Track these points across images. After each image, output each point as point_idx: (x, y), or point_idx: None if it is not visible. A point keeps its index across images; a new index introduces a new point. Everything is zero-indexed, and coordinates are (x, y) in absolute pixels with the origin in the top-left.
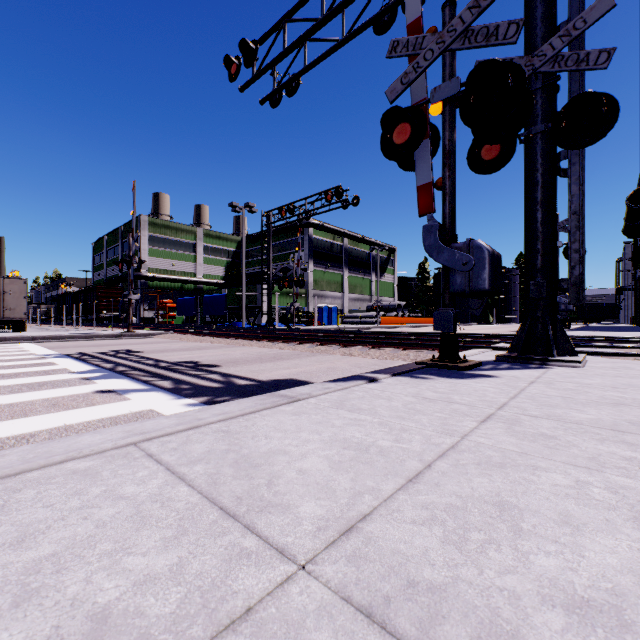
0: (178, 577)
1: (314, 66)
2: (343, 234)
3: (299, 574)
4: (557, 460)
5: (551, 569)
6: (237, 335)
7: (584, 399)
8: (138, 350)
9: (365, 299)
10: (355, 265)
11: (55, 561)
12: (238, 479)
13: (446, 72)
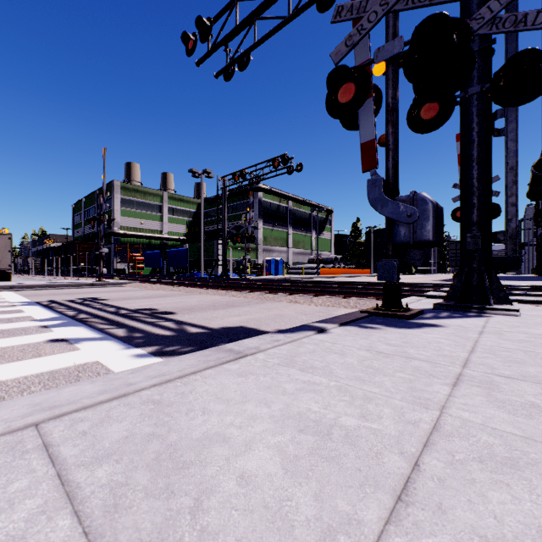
0: None
1: (263, 42)
2: (288, 197)
3: None
4: None
5: None
6: (195, 284)
7: None
8: (104, 298)
9: (307, 253)
10: (298, 224)
11: None
12: (151, 497)
13: (389, 33)
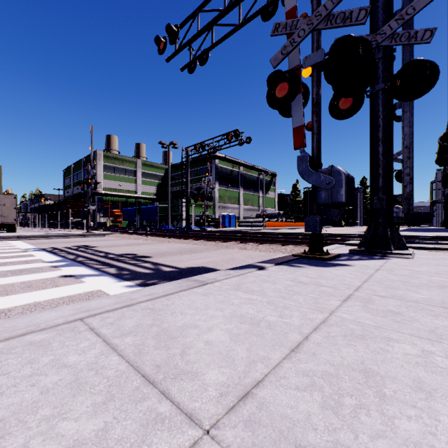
0: (102, 442)
1: (219, 43)
2: (239, 164)
3: (204, 439)
4: (405, 332)
5: (414, 433)
6: (164, 235)
7: (417, 283)
8: (94, 245)
9: (255, 209)
10: (248, 185)
11: (1, 426)
12: (158, 349)
13: (314, 45)
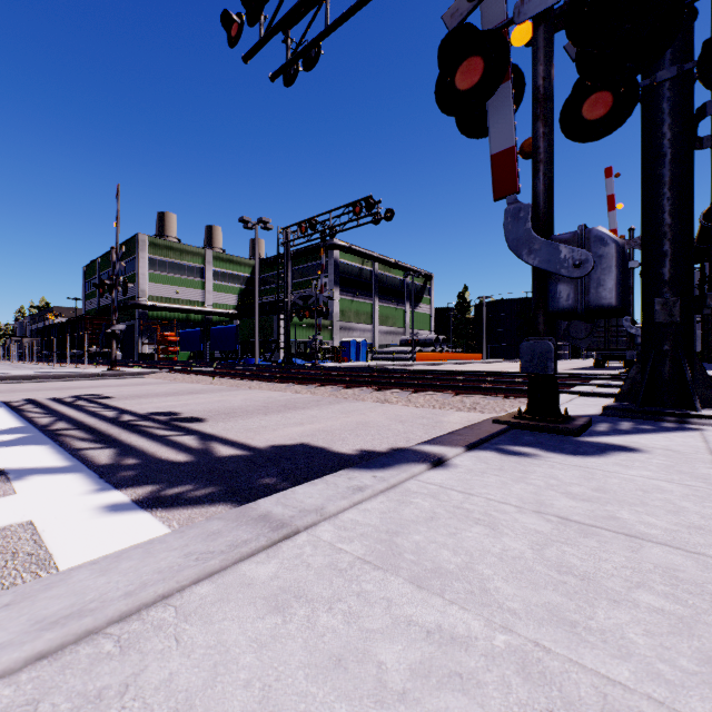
0: None
1: (339, 25)
2: (373, 258)
3: None
4: None
5: None
6: (244, 374)
7: None
8: (109, 395)
9: (398, 332)
10: (387, 293)
11: None
12: None
13: None
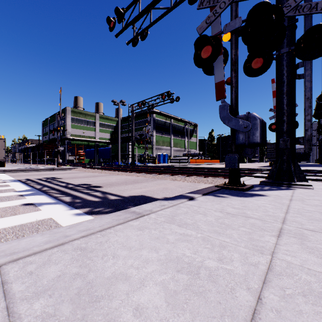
0: None
1: (155, 23)
2: (171, 117)
3: None
4: None
5: None
6: (115, 169)
7: None
8: (60, 177)
9: (182, 150)
10: (177, 133)
11: None
12: None
13: (233, 15)
